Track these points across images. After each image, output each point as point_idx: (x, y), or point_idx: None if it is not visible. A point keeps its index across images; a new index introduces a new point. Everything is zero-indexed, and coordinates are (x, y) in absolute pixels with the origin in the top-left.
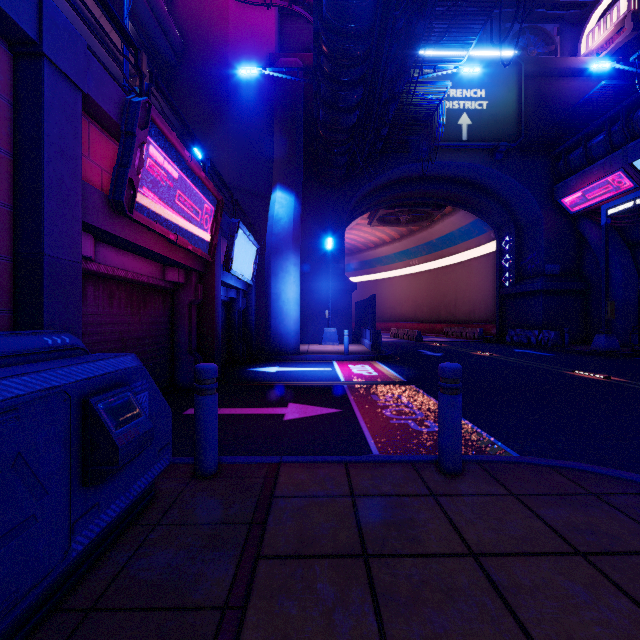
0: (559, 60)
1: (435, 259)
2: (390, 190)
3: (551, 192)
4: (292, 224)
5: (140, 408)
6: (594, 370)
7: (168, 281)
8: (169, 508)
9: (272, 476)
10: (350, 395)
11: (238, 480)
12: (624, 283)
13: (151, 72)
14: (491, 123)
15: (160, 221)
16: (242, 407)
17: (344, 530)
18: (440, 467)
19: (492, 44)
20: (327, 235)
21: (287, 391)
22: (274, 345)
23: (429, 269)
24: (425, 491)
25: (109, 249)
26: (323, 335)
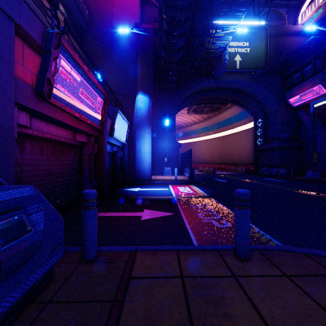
0: (287, 27)
1: (222, 131)
2: (199, 95)
3: (283, 96)
4: (147, 112)
5: (30, 225)
6: (309, 190)
7: (77, 141)
8: (60, 287)
9: (131, 261)
10: (178, 204)
11: (109, 264)
12: (321, 143)
13: (65, 21)
14: (252, 60)
15: (69, 105)
16: (118, 212)
17: (177, 307)
18: (236, 254)
19: (254, 14)
20: (166, 118)
21: (143, 202)
22: (137, 176)
23: (218, 136)
24: (229, 273)
25: (40, 122)
26: (164, 171)
